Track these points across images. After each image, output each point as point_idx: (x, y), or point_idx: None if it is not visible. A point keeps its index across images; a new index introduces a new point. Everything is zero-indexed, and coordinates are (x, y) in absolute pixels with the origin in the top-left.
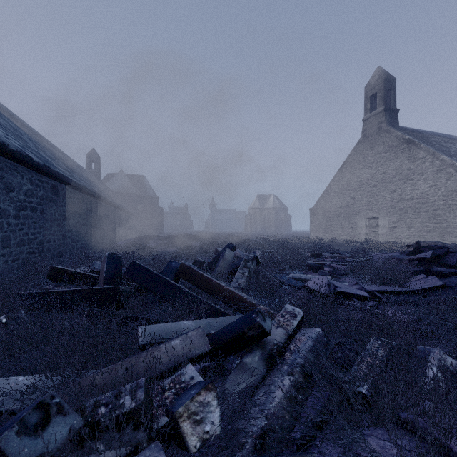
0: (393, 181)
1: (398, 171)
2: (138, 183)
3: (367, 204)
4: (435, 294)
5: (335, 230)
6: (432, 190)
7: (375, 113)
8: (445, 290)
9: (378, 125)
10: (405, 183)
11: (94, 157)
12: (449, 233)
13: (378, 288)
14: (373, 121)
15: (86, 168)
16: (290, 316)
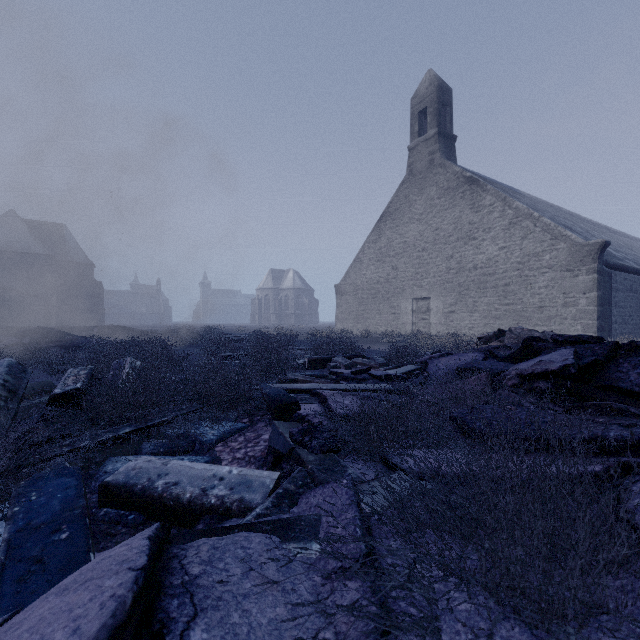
0: (449, 242)
1: (456, 225)
2: (52, 238)
3: (414, 277)
4: None
5: (371, 318)
6: (503, 254)
7: (426, 137)
8: None
9: (429, 156)
10: (467, 244)
11: None
12: (526, 320)
13: None
14: (423, 149)
15: None
16: None
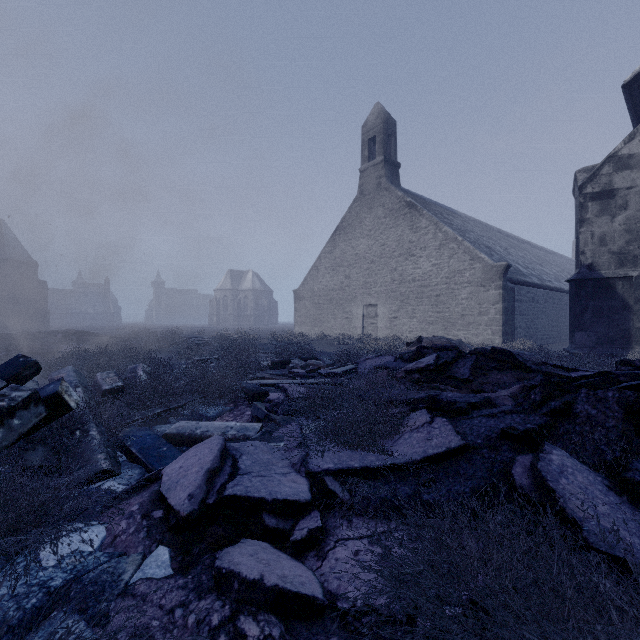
0: (393, 257)
1: (399, 243)
2: None
3: (364, 286)
4: (448, 471)
5: (327, 321)
6: (435, 270)
7: (374, 163)
8: (466, 460)
9: (377, 180)
10: (407, 259)
11: None
12: (452, 325)
13: (335, 463)
14: (372, 173)
15: None
16: None
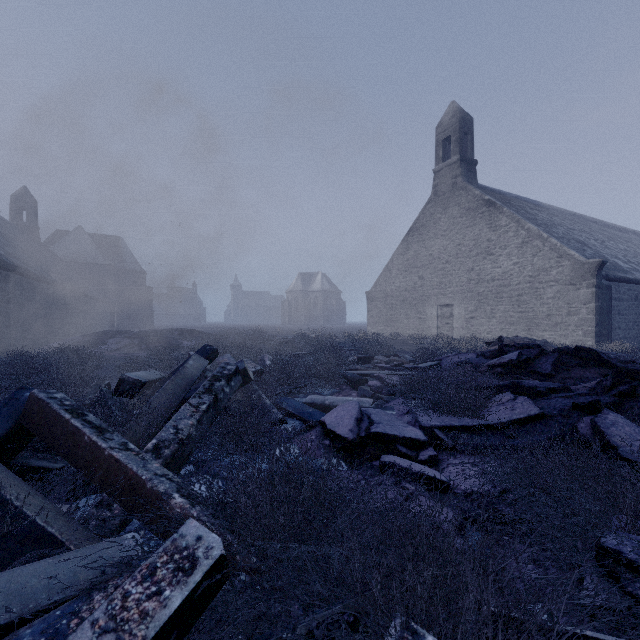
0: (470, 256)
1: (476, 242)
2: (111, 249)
3: (439, 287)
4: (528, 430)
5: (399, 322)
6: (516, 268)
7: (449, 163)
8: (543, 423)
9: (452, 179)
10: (485, 258)
11: (26, 201)
12: (536, 326)
13: (440, 422)
14: (447, 173)
15: (11, 218)
16: (175, 571)
